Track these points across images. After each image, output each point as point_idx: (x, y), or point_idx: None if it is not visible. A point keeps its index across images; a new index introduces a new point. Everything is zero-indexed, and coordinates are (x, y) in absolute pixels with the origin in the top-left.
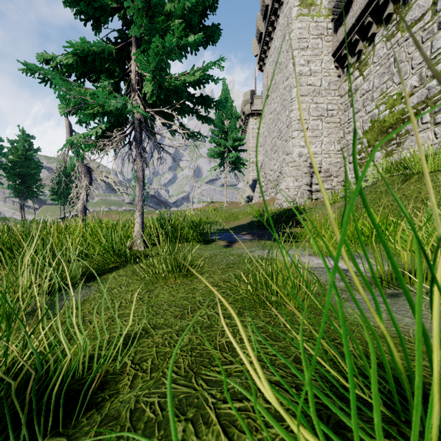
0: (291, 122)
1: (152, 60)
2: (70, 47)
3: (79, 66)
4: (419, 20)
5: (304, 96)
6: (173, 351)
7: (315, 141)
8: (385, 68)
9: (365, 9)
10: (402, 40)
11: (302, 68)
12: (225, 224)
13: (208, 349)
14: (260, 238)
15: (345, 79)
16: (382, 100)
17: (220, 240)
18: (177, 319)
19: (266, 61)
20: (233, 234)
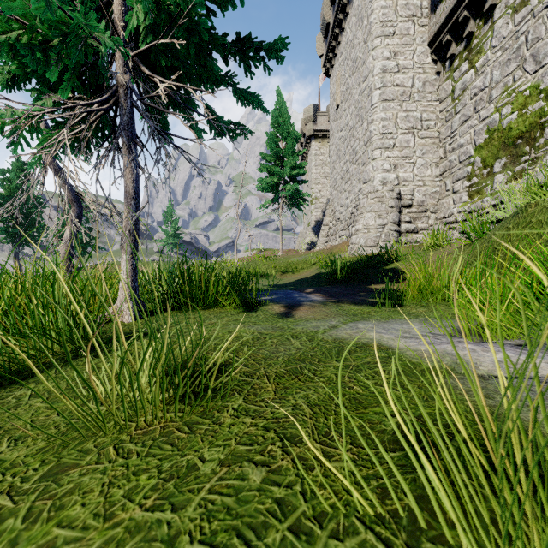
0: (372, 137)
1: None
2: None
3: None
4: None
5: (390, 101)
6: None
7: (404, 163)
8: (511, 53)
9: None
10: (539, 8)
11: (387, 62)
12: (280, 277)
13: None
14: (338, 299)
15: (447, 77)
16: (507, 99)
17: (274, 302)
18: None
19: (334, 62)
20: (293, 292)
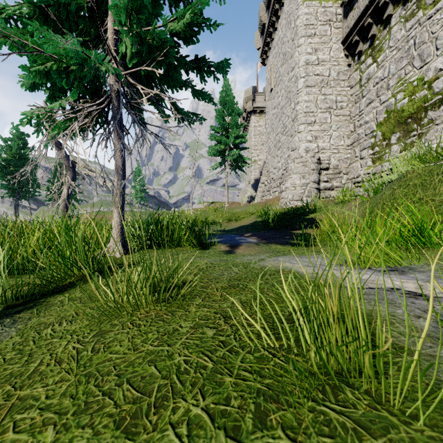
0: (297, 115)
1: None
2: None
3: (39, 21)
4: None
5: (312, 87)
6: None
7: (323, 135)
8: (403, 52)
9: None
10: (424, 19)
11: (309, 57)
12: (226, 225)
13: None
14: (268, 241)
15: (356, 68)
16: (400, 87)
17: (221, 243)
18: (120, 433)
19: (269, 54)
20: (235, 236)
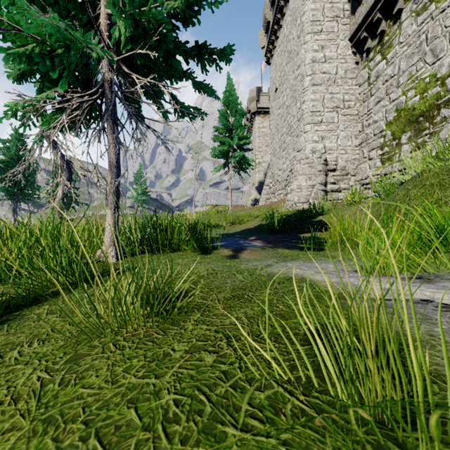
0: (303, 114)
1: None
2: None
3: None
4: None
5: (318, 86)
6: None
7: (330, 136)
8: (415, 48)
9: None
10: (436, 13)
11: (316, 54)
12: (230, 228)
13: None
14: (274, 245)
15: (364, 66)
16: (411, 84)
17: (224, 247)
18: None
19: (274, 53)
20: (239, 240)
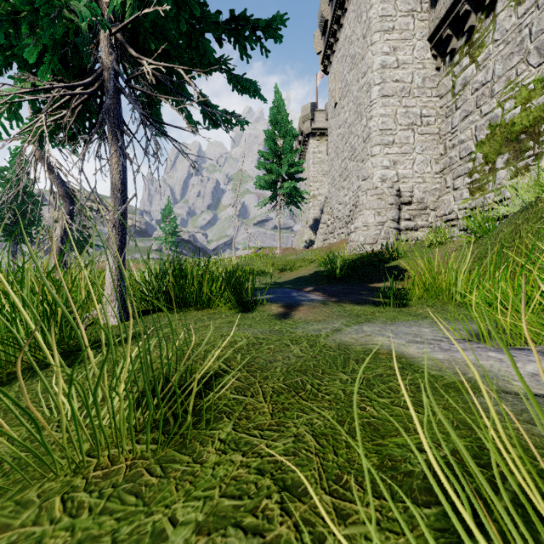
0: (371, 133)
1: None
2: None
3: None
4: None
5: (389, 97)
6: None
7: (404, 160)
8: (514, 46)
9: None
10: None
11: (386, 58)
12: (278, 276)
13: None
14: (339, 299)
15: (447, 72)
16: (509, 93)
17: (271, 302)
18: None
19: (332, 59)
20: (291, 291)
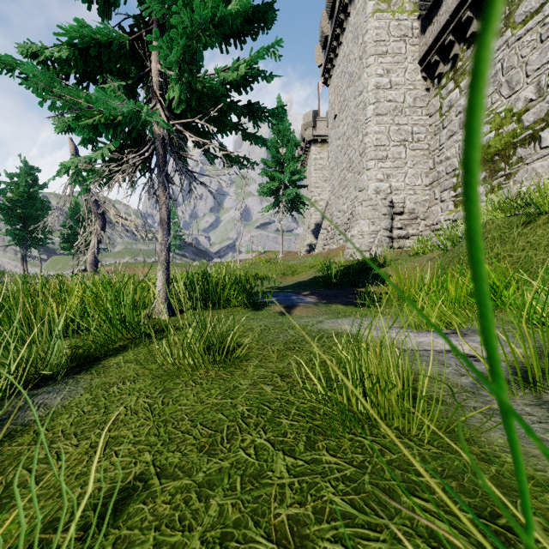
0: (366, 149)
1: (177, 47)
2: (64, 34)
3: (78, 63)
4: (536, 12)
5: (383, 116)
6: (186, 543)
7: (396, 173)
8: (490, 77)
9: (463, 0)
10: (512, 40)
11: (380, 79)
12: (281, 280)
13: (254, 537)
14: (328, 301)
15: (436, 93)
16: (486, 119)
17: (275, 303)
18: (203, 454)
19: (332, 73)
20: (291, 295)
